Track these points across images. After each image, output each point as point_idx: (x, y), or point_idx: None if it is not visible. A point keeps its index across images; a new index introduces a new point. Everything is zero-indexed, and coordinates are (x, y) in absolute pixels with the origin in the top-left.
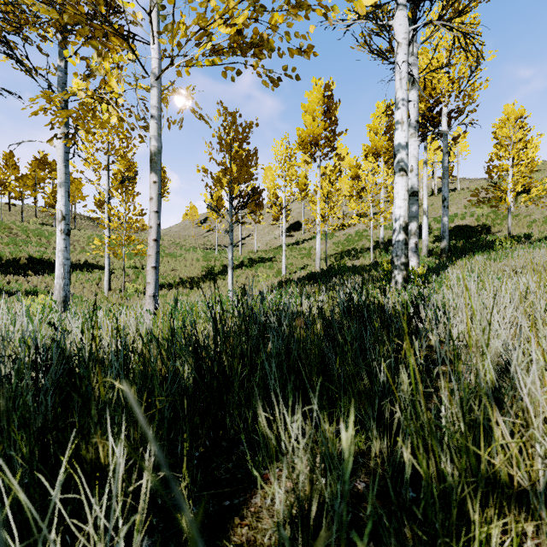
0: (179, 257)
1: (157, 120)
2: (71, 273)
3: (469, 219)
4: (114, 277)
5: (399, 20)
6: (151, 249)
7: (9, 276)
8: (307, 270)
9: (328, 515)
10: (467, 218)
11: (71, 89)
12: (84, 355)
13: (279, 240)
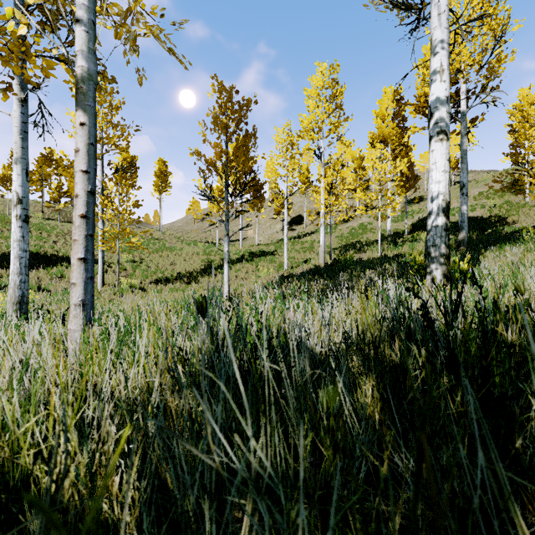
0: (178, 251)
1: (87, 28)
2: (67, 267)
3: (480, 210)
4: (110, 271)
5: None
6: (77, 230)
7: (2, 270)
8: (310, 264)
9: None
10: (478, 209)
11: None
12: None
13: (280, 234)
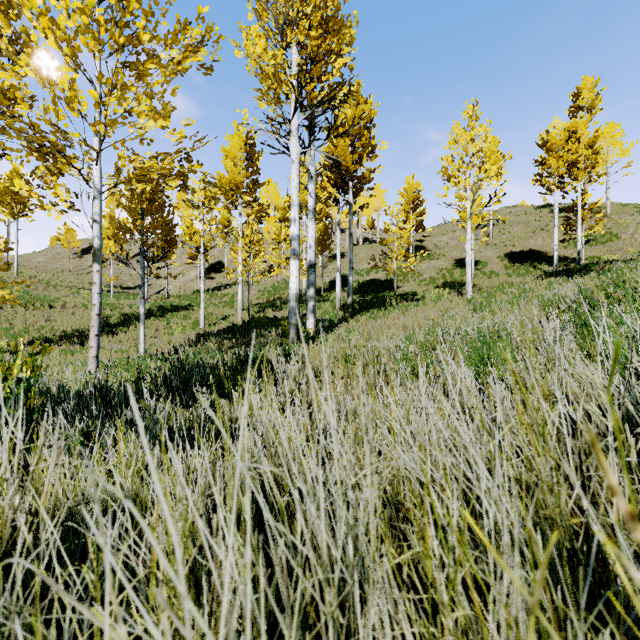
0: (55, 303)
1: (100, 224)
2: None
3: (382, 273)
4: None
5: (293, 144)
6: (95, 321)
7: None
8: (228, 321)
9: (212, 406)
10: (380, 272)
11: (15, 189)
12: (108, 385)
13: (196, 282)
